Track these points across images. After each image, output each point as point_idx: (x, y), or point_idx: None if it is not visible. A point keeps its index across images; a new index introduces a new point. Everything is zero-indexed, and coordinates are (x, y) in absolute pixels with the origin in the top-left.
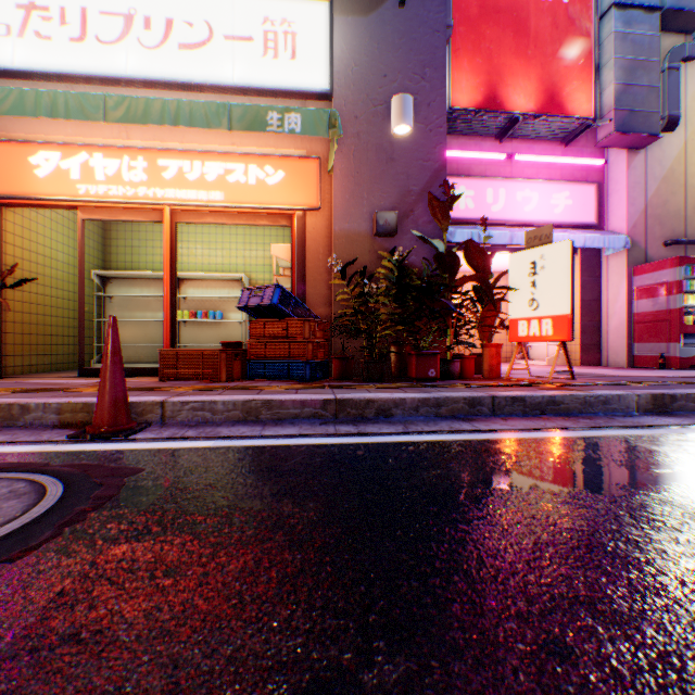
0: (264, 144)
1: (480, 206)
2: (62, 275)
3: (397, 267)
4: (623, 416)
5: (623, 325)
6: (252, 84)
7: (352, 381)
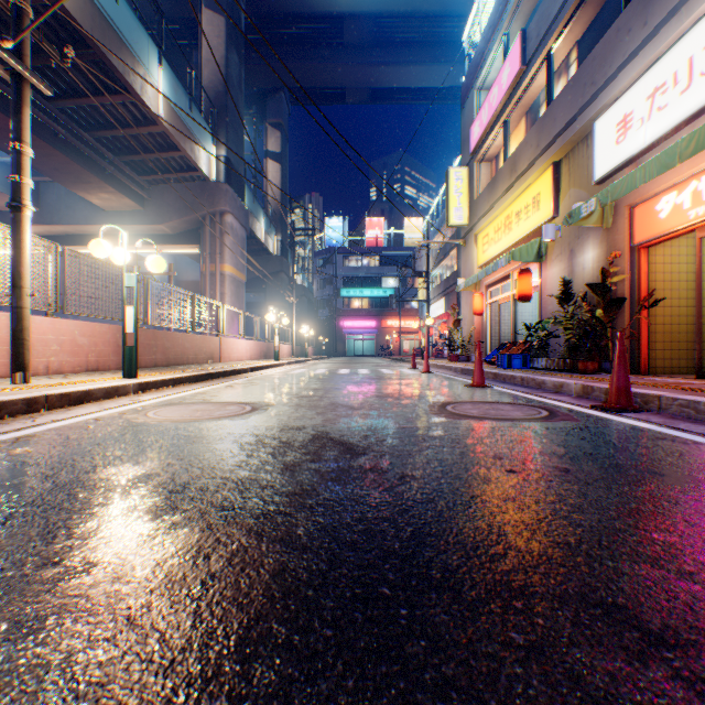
0: None
1: None
2: None
3: None
4: None
5: None
6: None
7: None
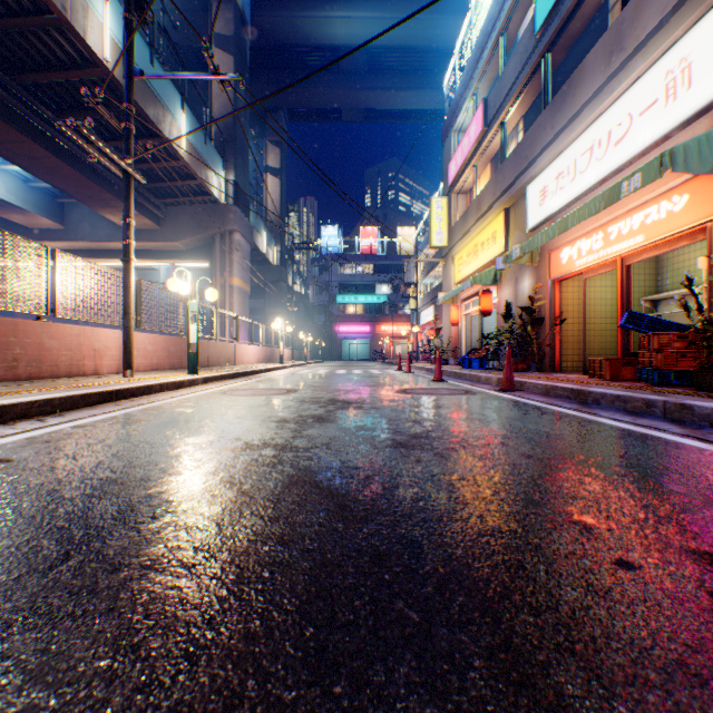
0: (673, 178)
1: None
2: (607, 308)
3: None
4: None
5: None
6: (655, 138)
7: (690, 389)
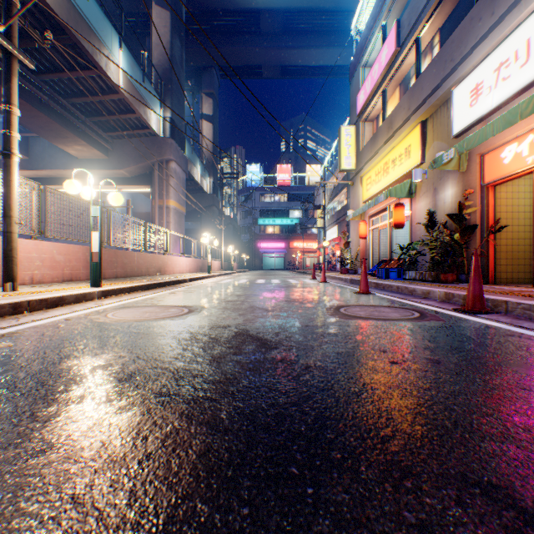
0: None
1: None
2: None
3: None
4: None
5: None
6: None
7: None
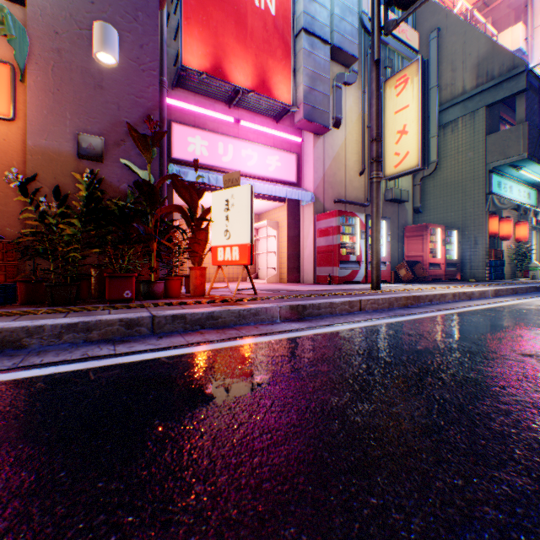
0: None
1: (214, 156)
2: None
3: (88, 189)
4: (268, 324)
5: (312, 254)
6: None
7: (35, 306)
